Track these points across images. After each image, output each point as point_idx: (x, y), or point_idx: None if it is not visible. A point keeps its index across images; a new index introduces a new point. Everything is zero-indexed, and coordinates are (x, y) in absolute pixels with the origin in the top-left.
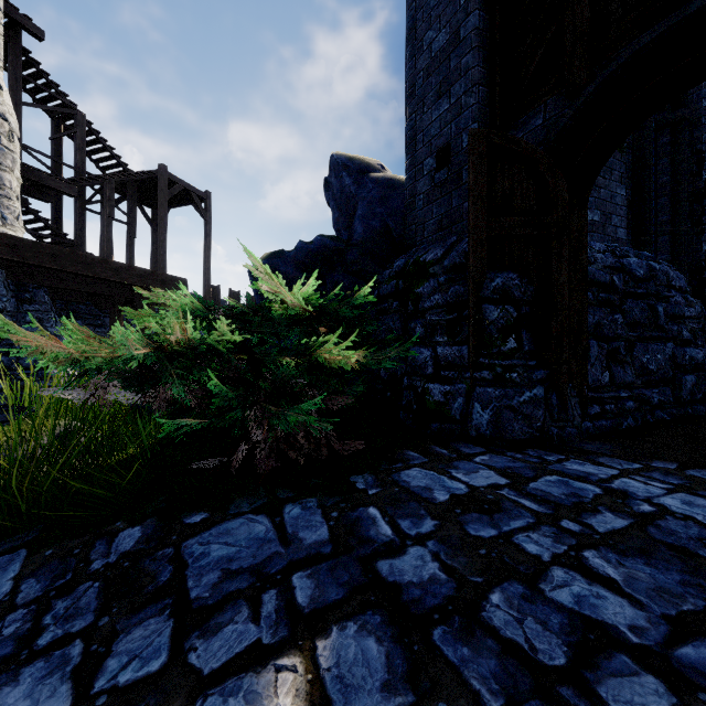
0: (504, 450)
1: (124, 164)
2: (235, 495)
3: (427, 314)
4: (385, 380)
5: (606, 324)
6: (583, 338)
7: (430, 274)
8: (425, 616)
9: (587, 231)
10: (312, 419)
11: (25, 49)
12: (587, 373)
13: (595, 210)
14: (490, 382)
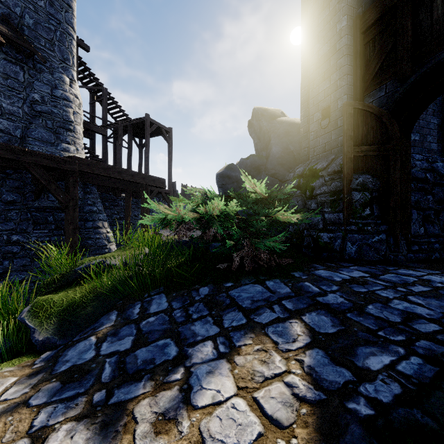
0: (364, 265)
1: (126, 115)
2: (241, 278)
3: (318, 197)
4: (292, 232)
5: (422, 201)
6: (408, 208)
7: (319, 175)
8: (342, 311)
9: (410, 151)
10: (277, 244)
11: (79, 57)
12: (410, 227)
13: (416, 133)
14: (355, 231)
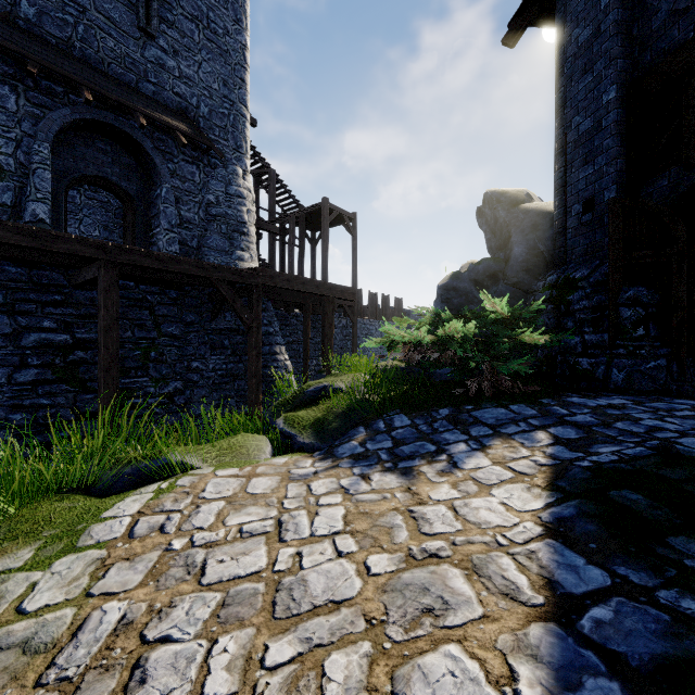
0: (633, 395)
1: (297, 201)
2: (481, 402)
3: (576, 314)
4: (541, 358)
5: None
6: None
7: (578, 287)
8: (588, 426)
9: None
10: (522, 367)
11: None
12: None
13: None
14: (624, 356)
